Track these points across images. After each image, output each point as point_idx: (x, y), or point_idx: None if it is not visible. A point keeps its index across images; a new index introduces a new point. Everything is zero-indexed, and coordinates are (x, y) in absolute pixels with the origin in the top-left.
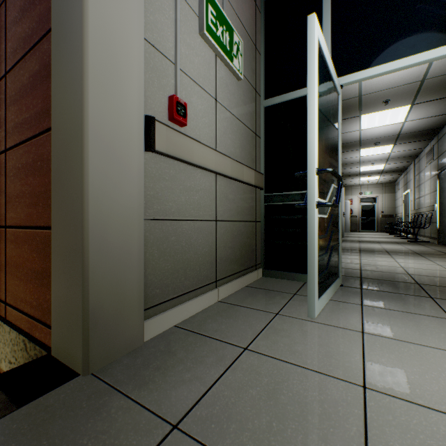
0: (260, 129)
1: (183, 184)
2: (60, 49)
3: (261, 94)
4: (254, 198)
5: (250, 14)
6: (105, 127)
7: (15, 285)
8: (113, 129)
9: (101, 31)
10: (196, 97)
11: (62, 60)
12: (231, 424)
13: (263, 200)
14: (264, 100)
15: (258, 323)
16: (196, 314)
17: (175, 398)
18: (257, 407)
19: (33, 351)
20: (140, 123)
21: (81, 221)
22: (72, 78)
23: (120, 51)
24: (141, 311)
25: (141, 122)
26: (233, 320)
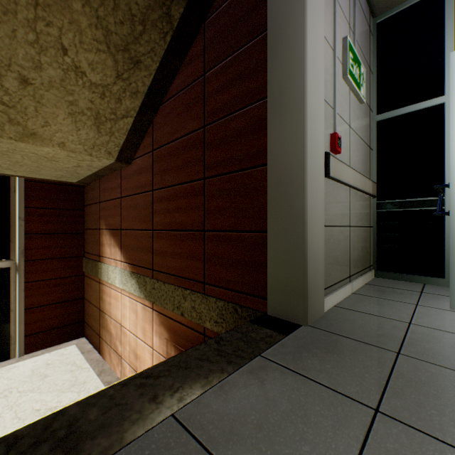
0: (372, 142)
1: (335, 198)
2: (278, 116)
3: (373, 110)
4: (368, 206)
5: (366, 41)
6: (312, 166)
7: (216, 270)
8: (314, 166)
9: (310, 103)
10: (340, 129)
11: (280, 124)
12: (437, 356)
13: (375, 207)
14: (376, 115)
15: (405, 309)
16: (343, 300)
17: (382, 341)
18: (449, 351)
19: (244, 313)
20: (322, 158)
21: (302, 228)
22: (292, 136)
23: (316, 112)
24: (323, 290)
25: (323, 157)
26: (380, 306)
